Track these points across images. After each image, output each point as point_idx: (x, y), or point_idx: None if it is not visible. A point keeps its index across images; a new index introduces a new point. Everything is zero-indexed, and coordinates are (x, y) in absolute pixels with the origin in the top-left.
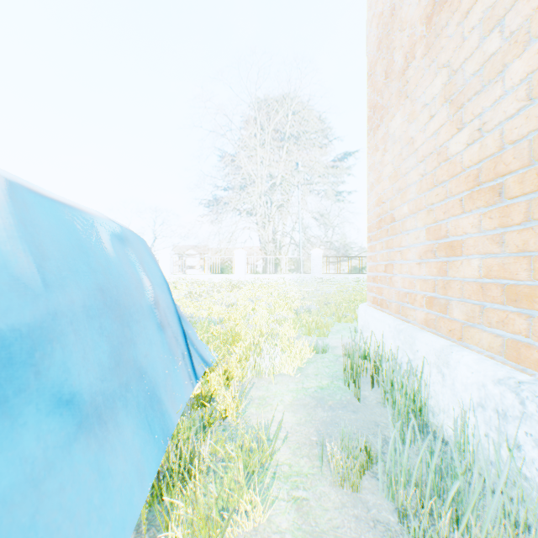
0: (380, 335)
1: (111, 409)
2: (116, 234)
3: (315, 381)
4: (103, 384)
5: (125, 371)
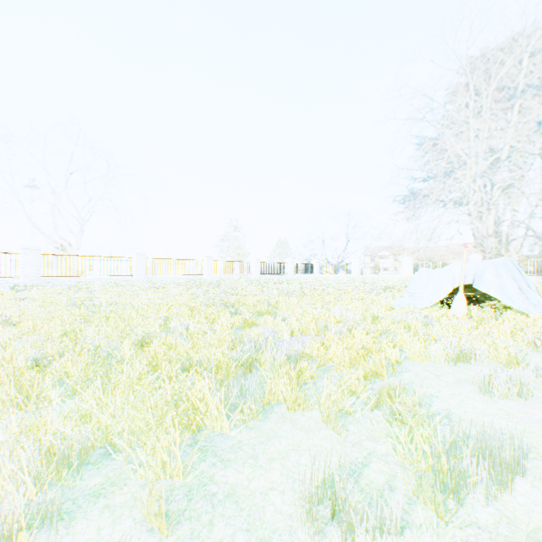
0: None
1: None
2: None
3: None
4: None
5: None
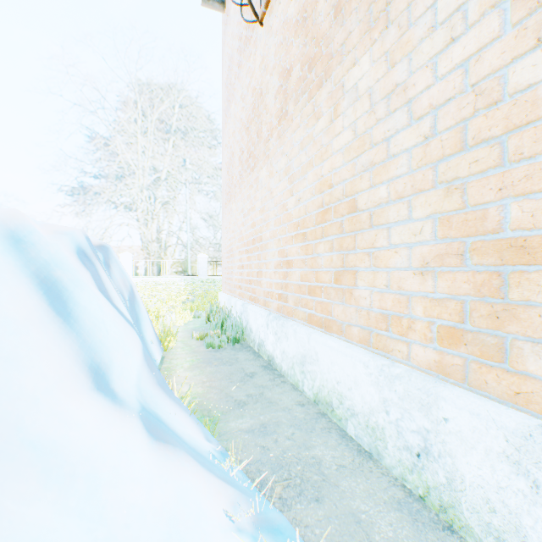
0: (224, 304)
1: None
2: None
3: (193, 326)
4: None
5: None
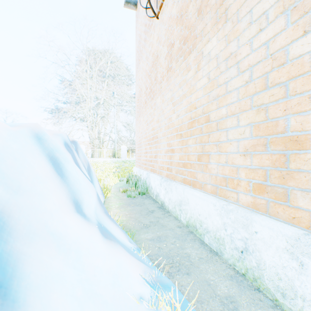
0: (136, 173)
1: None
2: None
3: (119, 185)
4: None
5: None
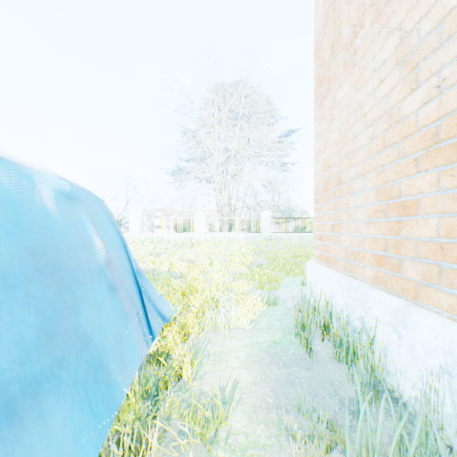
0: (329, 291)
1: (33, 398)
2: (63, 192)
3: (268, 335)
4: (24, 367)
5: (61, 344)
